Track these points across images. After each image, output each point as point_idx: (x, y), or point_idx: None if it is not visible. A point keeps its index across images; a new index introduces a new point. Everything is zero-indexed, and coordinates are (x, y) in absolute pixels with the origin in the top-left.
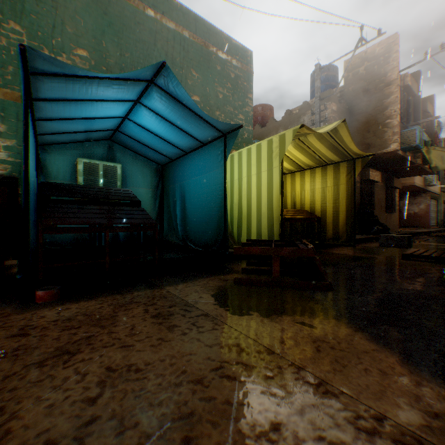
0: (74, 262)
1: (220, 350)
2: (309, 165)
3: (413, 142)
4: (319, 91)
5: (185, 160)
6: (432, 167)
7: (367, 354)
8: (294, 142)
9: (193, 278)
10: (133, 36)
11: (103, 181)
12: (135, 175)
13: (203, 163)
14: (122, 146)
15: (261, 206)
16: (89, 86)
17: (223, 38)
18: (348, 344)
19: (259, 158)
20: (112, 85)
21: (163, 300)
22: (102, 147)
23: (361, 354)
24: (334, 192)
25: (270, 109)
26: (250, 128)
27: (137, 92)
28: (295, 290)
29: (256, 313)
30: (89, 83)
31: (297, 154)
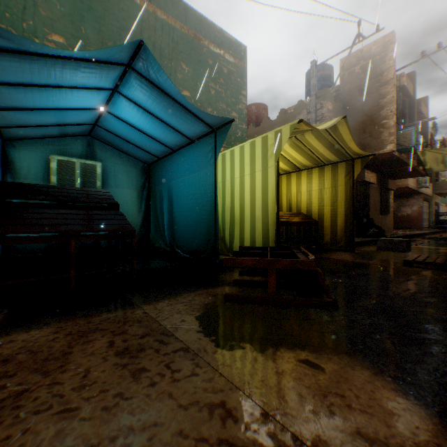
0: (30, 278)
1: (198, 415)
2: (306, 166)
3: (409, 143)
4: (315, 89)
5: (173, 158)
6: (426, 169)
7: (398, 418)
8: (290, 141)
9: (178, 292)
10: (117, 23)
11: (81, 181)
12: (118, 175)
13: (191, 162)
14: (103, 142)
15: (255, 209)
16: (51, 68)
17: (215, 31)
18: (369, 398)
19: (253, 156)
20: (80, 68)
21: (137, 325)
22: (81, 143)
23: (390, 419)
24: (332, 194)
25: (264, 108)
26: (244, 126)
27: (113, 79)
28: (295, 308)
29: (249, 345)
30: (51, 64)
31: (294, 154)
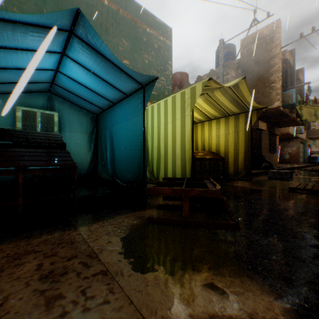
0: None
1: None
2: (215, 116)
3: (291, 101)
4: (222, 60)
5: (114, 109)
6: (303, 120)
7: None
8: (203, 97)
9: (111, 215)
10: (72, 7)
11: (41, 127)
12: (72, 122)
13: (127, 112)
14: (60, 97)
15: (176, 148)
16: (3, 31)
17: (148, 16)
18: None
19: (174, 108)
20: (29, 32)
21: (68, 246)
22: (42, 97)
23: None
24: (234, 138)
25: (186, 76)
26: (170, 87)
27: (59, 43)
28: (204, 229)
29: (162, 267)
30: (2, 27)
31: (206, 107)
